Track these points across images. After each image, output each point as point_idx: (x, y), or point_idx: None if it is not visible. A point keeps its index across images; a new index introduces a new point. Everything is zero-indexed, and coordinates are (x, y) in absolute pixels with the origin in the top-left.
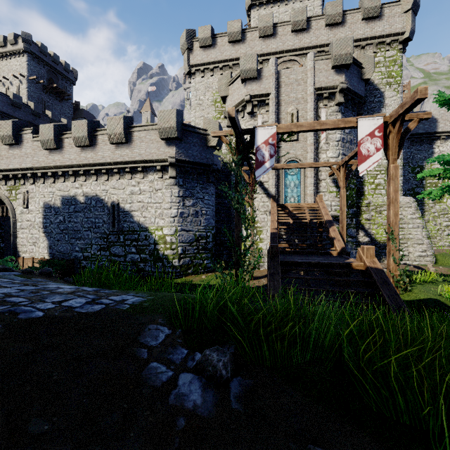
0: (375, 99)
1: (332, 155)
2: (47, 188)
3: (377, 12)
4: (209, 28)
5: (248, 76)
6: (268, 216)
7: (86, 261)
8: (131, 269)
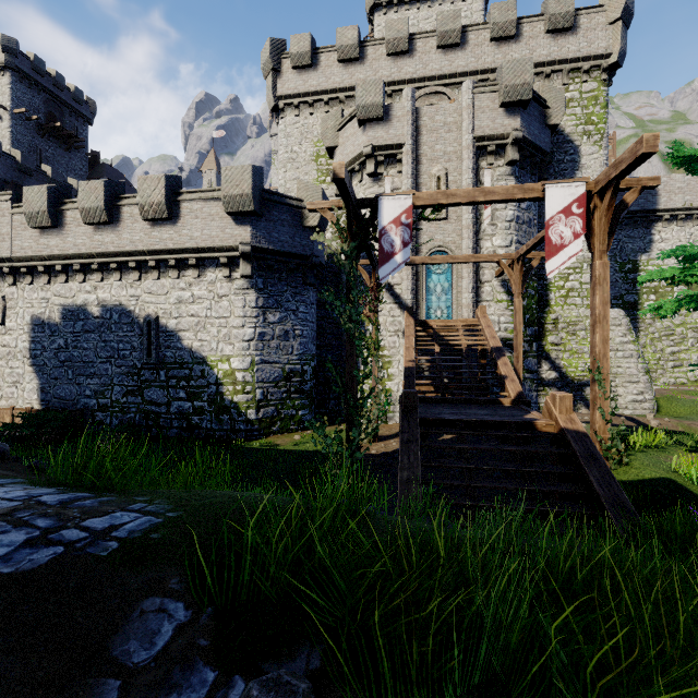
0: (567, 157)
1: (500, 243)
2: (37, 291)
3: (570, 21)
4: (307, 38)
5: (369, 116)
6: (401, 338)
7: (103, 413)
8: (179, 426)
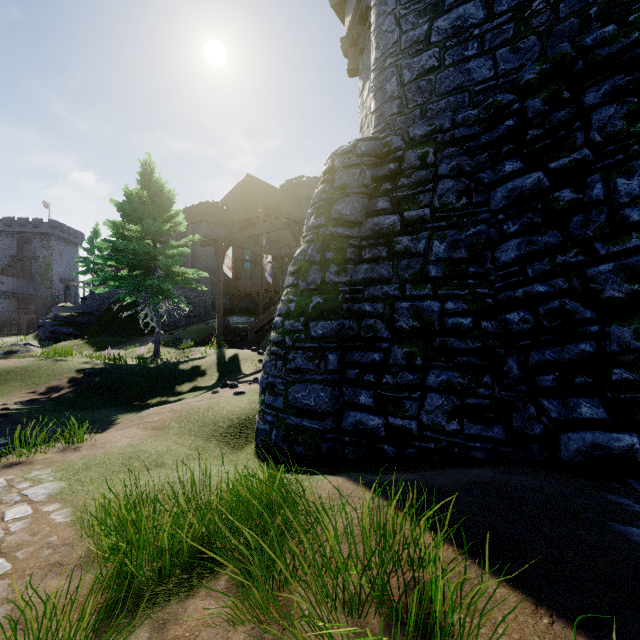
0: None
1: None
2: None
3: None
4: None
5: None
6: None
7: None
8: None
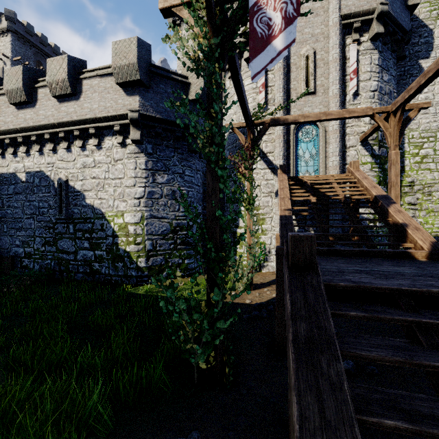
0: (421, 40)
1: None
2: None
3: None
4: None
5: None
6: (274, 198)
7: (28, 260)
8: (83, 271)
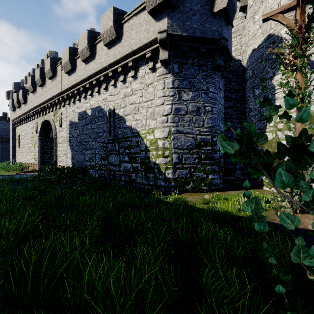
0: None
1: None
2: (71, 107)
3: None
4: None
5: None
6: None
7: (92, 170)
8: (124, 180)
